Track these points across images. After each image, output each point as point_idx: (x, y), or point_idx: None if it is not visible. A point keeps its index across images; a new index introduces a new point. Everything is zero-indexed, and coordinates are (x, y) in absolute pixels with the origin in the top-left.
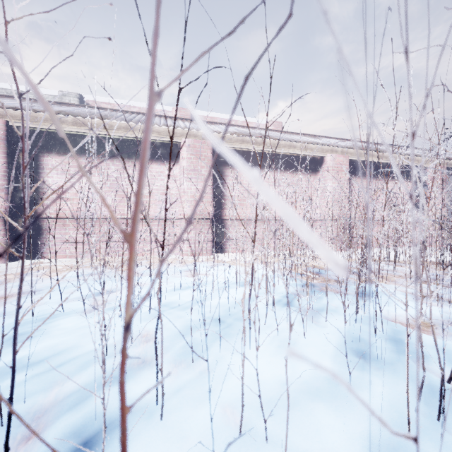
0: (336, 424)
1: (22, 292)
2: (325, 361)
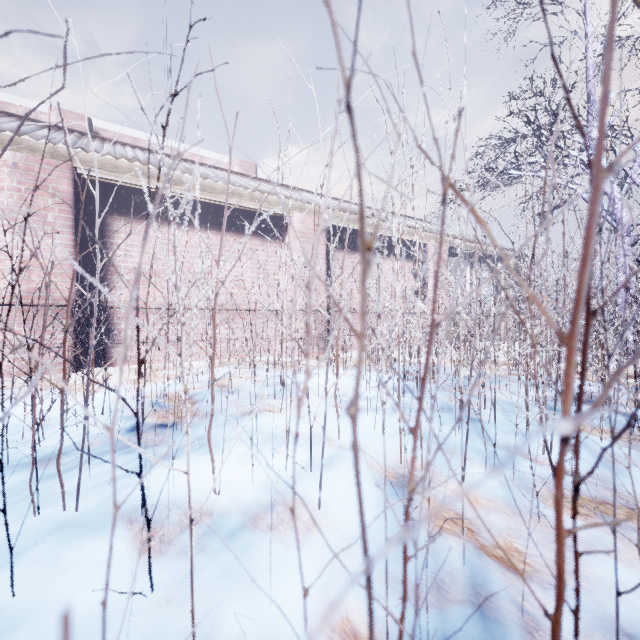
0: None
1: None
2: None
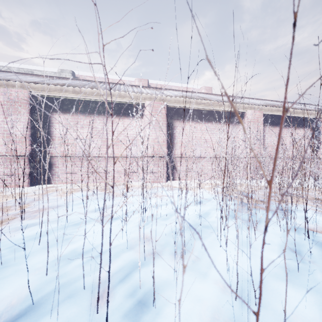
0: (297, 295)
1: (51, 206)
2: (275, 256)
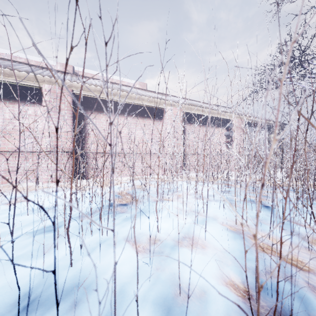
0: None
1: None
2: None
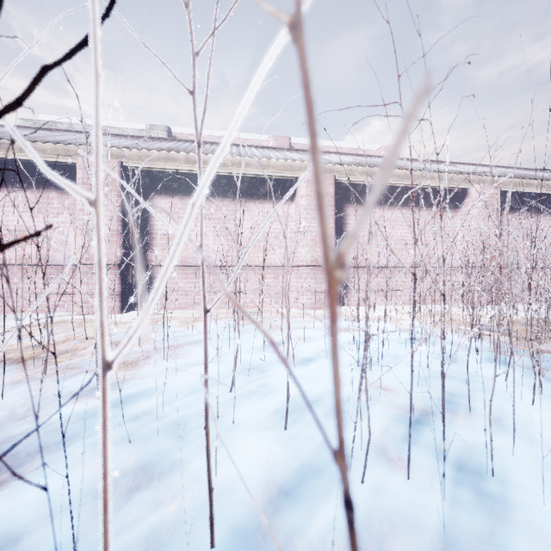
0: None
1: (186, 342)
2: None
